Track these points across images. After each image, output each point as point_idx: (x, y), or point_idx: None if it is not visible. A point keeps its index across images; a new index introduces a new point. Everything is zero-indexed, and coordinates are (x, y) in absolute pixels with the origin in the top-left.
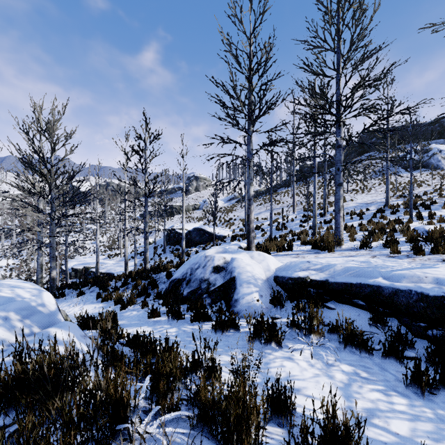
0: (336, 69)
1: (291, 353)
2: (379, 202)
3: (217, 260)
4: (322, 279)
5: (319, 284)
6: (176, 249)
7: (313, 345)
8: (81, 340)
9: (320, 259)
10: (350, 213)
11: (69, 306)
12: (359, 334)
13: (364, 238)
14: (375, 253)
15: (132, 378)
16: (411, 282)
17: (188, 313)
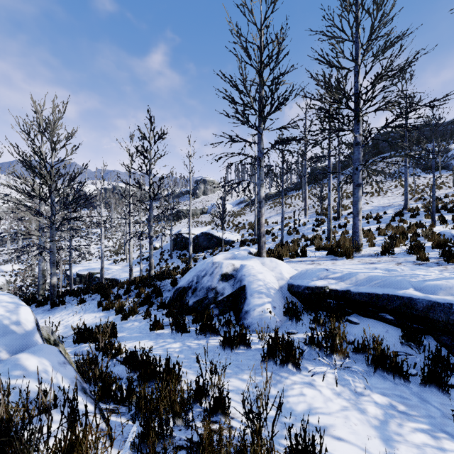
0: (354, 60)
1: (312, 377)
2: (397, 205)
3: (225, 267)
4: (343, 289)
5: (340, 294)
6: (183, 254)
7: (336, 367)
8: (57, 369)
9: (339, 267)
10: (366, 216)
11: (68, 315)
12: (392, 356)
13: (386, 244)
14: (400, 260)
15: (104, 443)
16: (450, 295)
17: (193, 326)
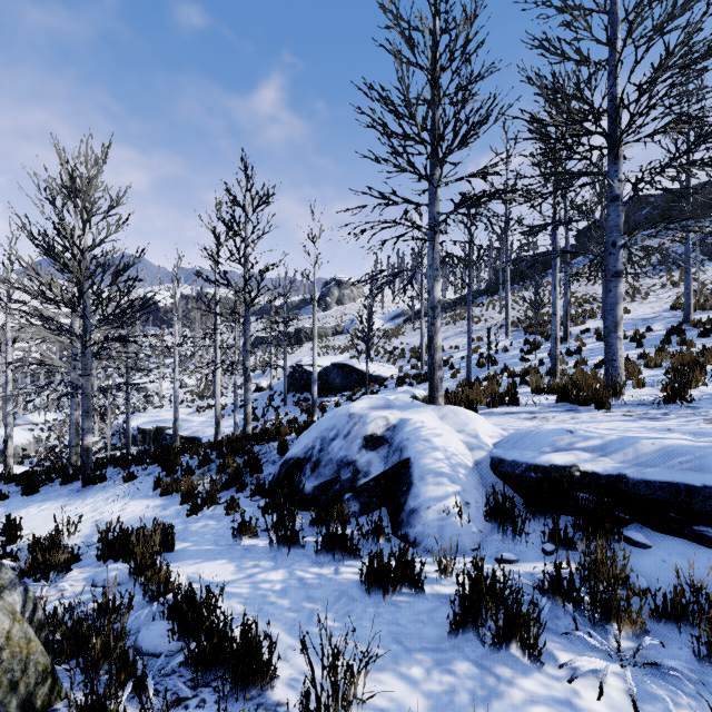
0: (610, 43)
1: (570, 685)
2: (669, 317)
3: (372, 423)
4: (610, 472)
5: (603, 483)
6: (303, 398)
7: (621, 657)
8: None
9: (591, 425)
10: None
11: (106, 500)
12: None
13: (673, 382)
14: (709, 413)
15: None
16: None
17: (312, 534)
